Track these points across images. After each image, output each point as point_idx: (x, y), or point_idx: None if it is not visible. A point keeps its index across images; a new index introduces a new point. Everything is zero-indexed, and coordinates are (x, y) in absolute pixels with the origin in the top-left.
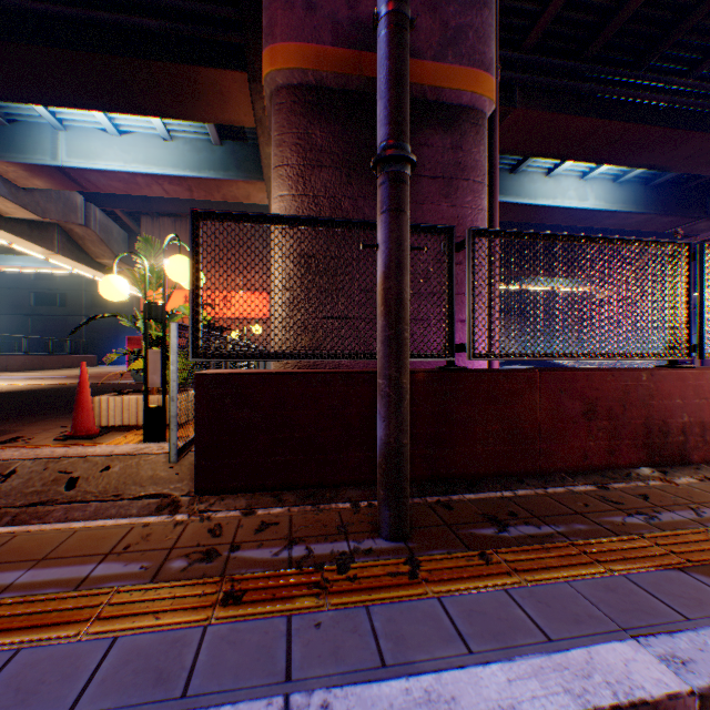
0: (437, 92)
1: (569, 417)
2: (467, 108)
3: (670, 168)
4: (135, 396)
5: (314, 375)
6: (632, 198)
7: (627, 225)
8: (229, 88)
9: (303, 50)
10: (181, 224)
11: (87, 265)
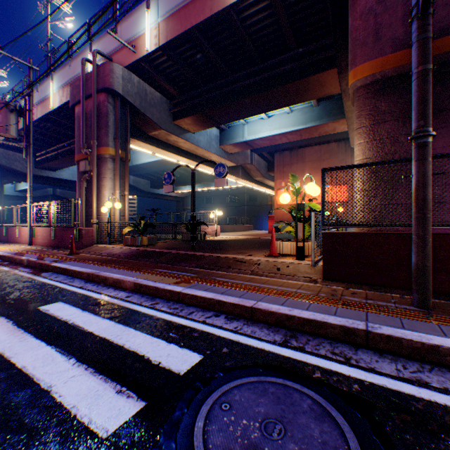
0: None
1: None
2: None
3: None
4: (289, 242)
5: (377, 234)
6: None
7: None
8: (324, 79)
9: (372, 64)
10: (293, 153)
11: (250, 182)
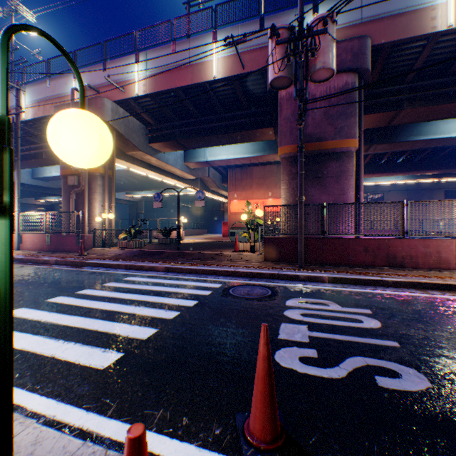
0: (333, 150)
1: (358, 251)
2: (344, 152)
3: None
4: (246, 243)
5: (288, 238)
6: None
7: None
8: (266, 132)
9: (289, 147)
10: (243, 170)
11: (207, 192)
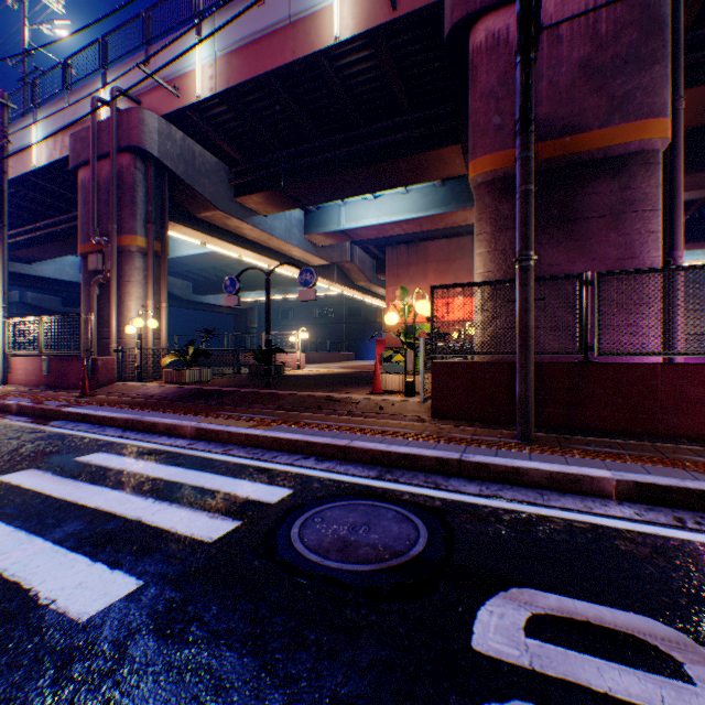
0: (603, 151)
1: (691, 399)
2: (635, 153)
3: None
4: (398, 375)
5: (490, 363)
6: None
7: None
8: (448, 156)
9: (493, 158)
10: (411, 248)
11: (350, 289)
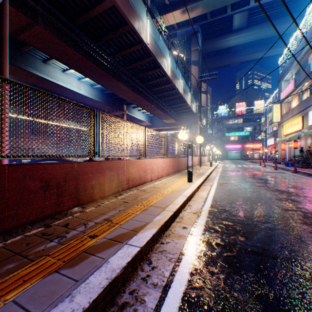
0: None
1: (33, 191)
2: None
3: (108, 88)
4: None
5: None
6: (98, 95)
7: (97, 106)
8: None
9: None
10: None
11: None
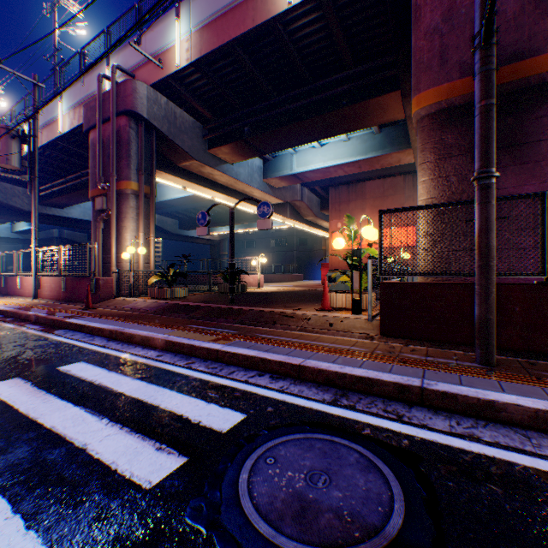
0: None
1: None
2: None
3: None
4: (344, 294)
5: (440, 284)
6: None
7: None
8: (386, 103)
9: (437, 90)
10: (351, 188)
11: (300, 222)
